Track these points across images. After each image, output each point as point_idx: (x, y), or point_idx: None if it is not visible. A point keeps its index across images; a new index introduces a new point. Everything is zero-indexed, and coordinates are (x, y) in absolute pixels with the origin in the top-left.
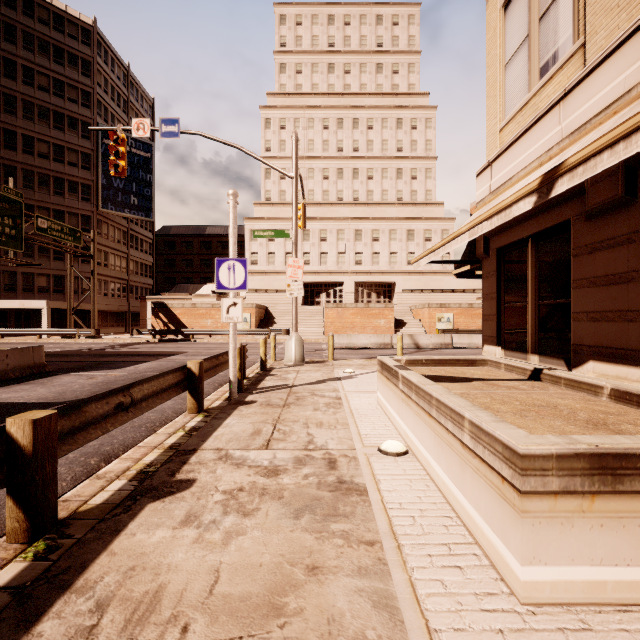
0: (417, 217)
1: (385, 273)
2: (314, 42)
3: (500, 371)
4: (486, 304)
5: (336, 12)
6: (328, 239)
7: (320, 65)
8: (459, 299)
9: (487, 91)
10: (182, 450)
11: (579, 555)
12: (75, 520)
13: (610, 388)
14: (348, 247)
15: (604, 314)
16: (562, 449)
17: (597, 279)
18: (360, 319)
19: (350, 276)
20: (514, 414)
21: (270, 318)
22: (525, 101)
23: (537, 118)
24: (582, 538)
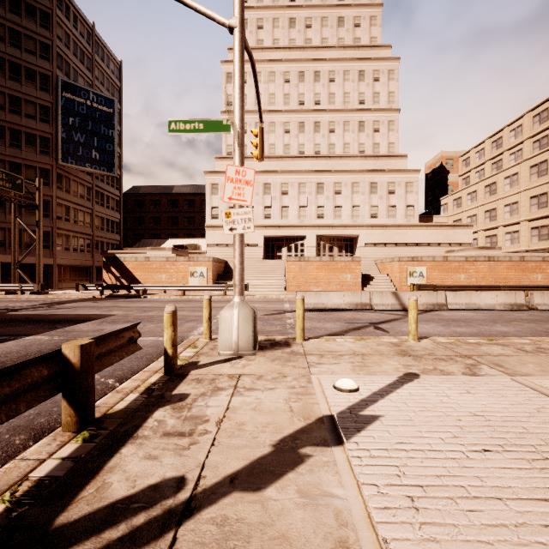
0: (380, 169)
1: (347, 227)
2: None
3: None
4: None
5: None
6: (289, 192)
7: (281, 20)
8: (424, 253)
9: None
10: None
11: None
12: None
13: None
14: (310, 200)
15: None
16: None
17: None
18: (324, 273)
19: (312, 230)
20: None
21: (229, 272)
22: None
23: None
24: None
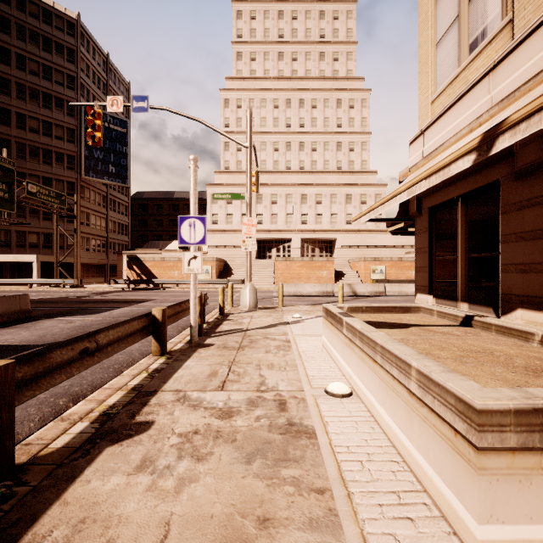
0: (354, 183)
1: (327, 231)
2: (266, 34)
3: (433, 317)
4: (419, 257)
5: (285, 8)
6: (278, 202)
7: (271, 53)
8: (390, 253)
9: (419, 68)
10: (144, 391)
11: (538, 513)
12: (34, 465)
13: (541, 335)
14: (295, 209)
15: (532, 266)
16: (520, 404)
17: (525, 234)
18: (305, 271)
19: (297, 234)
20: (455, 360)
21: (228, 270)
22: (455, 75)
23: (467, 89)
24: (541, 496)
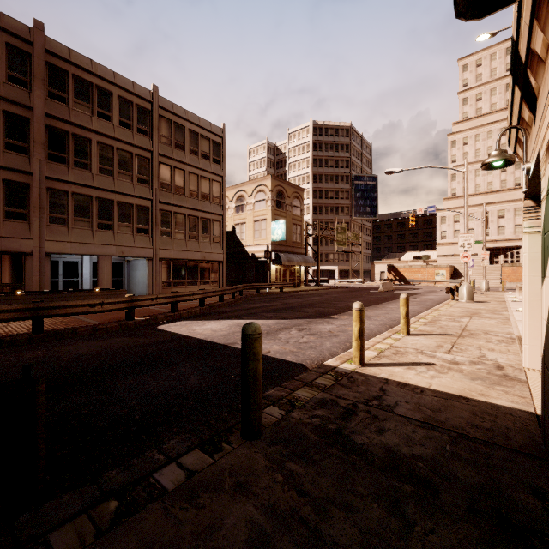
0: None
1: None
2: (492, 73)
3: None
4: None
5: None
6: (505, 216)
7: (498, 88)
8: None
9: None
10: None
11: None
12: None
13: None
14: None
15: None
16: None
17: None
18: None
19: None
20: None
21: (457, 273)
22: None
23: None
24: None
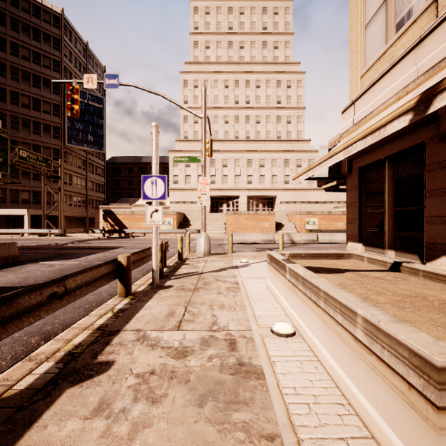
0: (291, 150)
1: (268, 190)
2: (218, 26)
3: (364, 263)
4: (350, 211)
5: (234, 5)
6: (228, 165)
7: (222, 42)
8: (321, 208)
9: (350, 48)
10: (107, 331)
11: None
12: None
13: None
14: (242, 171)
15: None
16: None
17: None
18: (251, 222)
19: (244, 192)
20: (392, 305)
21: (187, 221)
22: (383, 51)
23: (395, 63)
24: None
